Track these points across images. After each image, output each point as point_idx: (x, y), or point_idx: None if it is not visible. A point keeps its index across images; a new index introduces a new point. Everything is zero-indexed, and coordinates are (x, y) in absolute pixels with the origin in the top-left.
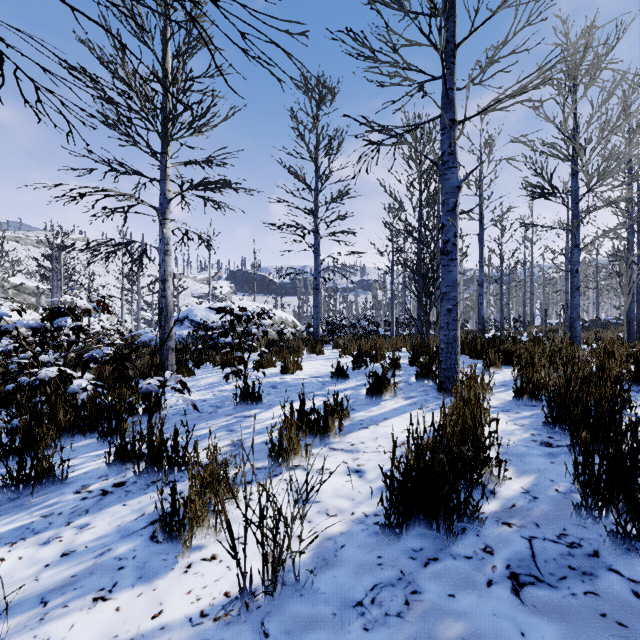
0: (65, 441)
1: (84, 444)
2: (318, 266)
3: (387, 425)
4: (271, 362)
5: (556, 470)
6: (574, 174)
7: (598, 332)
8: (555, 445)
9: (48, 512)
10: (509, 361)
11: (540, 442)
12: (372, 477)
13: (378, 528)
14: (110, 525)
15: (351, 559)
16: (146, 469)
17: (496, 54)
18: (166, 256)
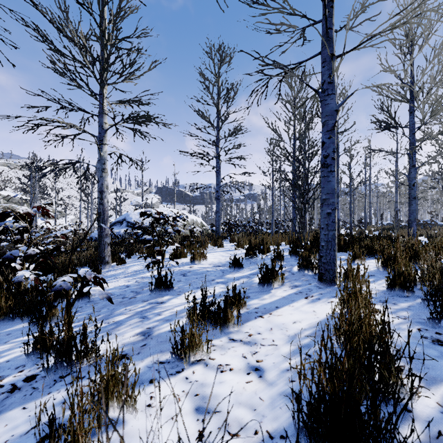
0: (6, 324)
1: (20, 327)
2: (219, 182)
3: (279, 314)
4: (183, 254)
5: None
6: (411, 112)
7: (418, 230)
8: None
9: None
10: (368, 254)
11: (431, 339)
12: (272, 378)
13: None
14: None
15: None
16: (55, 364)
17: (367, 1)
18: (103, 173)
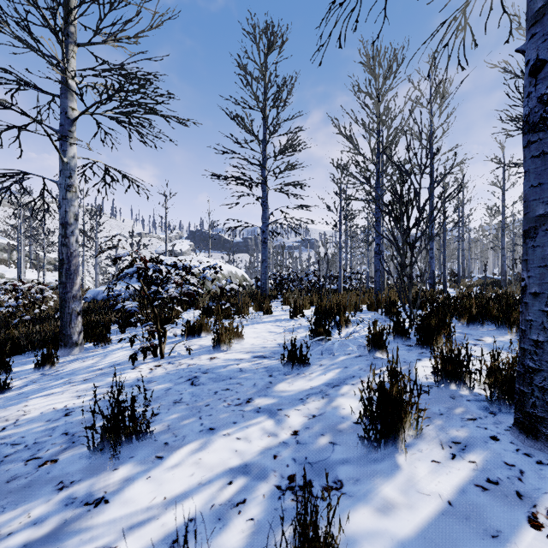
0: None
1: None
2: (266, 219)
3: None
4: (205, 328)
5: None
6: None
7: None
8: None
9: None
10: None
11: None
12: None
13: None
14: None
15: None
16: None
17: None
18: (68, 192)
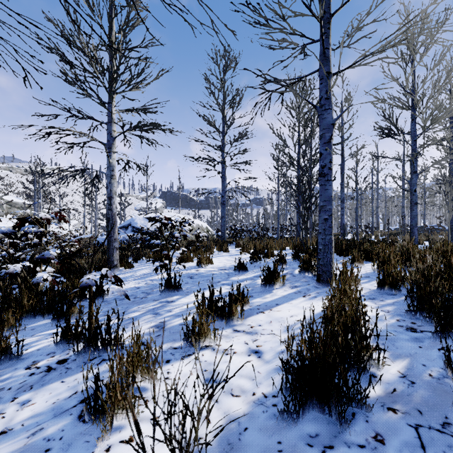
0: (28, 321)
1: (42, 324)
2: (224, 187)
3: (279, 310)
4: (190, 258)
5: (425, 354)
6: (413, 119)
7: (425, 235)
8: (419, 330)
9: (0, 387)
10: (367, 257)
11: (406, 327)
12: (269, 358)
13: (276, 410)
14: (47, 402)
15: (253, 444)
16: (84, 349)
17: (361, 22)
18: (112, 179)
